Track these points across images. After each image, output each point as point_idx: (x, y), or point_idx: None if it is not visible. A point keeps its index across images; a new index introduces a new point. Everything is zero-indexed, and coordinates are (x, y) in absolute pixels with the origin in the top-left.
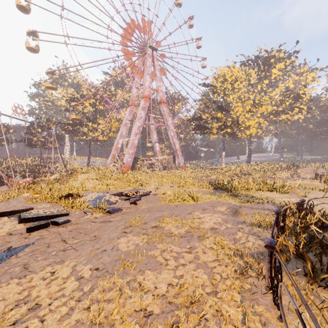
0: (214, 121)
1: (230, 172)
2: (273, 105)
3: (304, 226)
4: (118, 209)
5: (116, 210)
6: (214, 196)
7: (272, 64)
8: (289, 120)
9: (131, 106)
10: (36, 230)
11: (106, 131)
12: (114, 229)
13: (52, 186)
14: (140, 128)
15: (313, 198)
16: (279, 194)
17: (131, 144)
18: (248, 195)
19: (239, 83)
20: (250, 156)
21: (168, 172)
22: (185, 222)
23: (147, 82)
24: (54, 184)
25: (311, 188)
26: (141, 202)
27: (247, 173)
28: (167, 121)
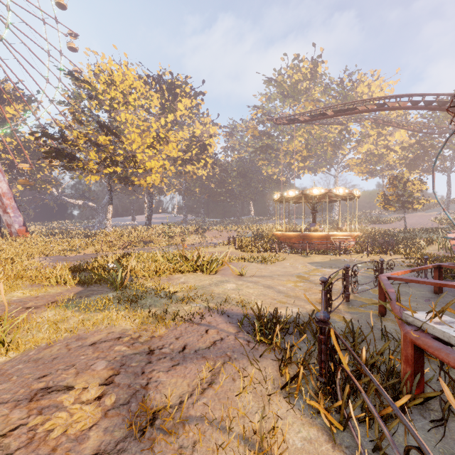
0: (93, 148)
1: (122, 240)
2: (179, 150)
3: (370, 419)
4: None
5: None
6: (76, 311)
7: (178, 95)
8: (195, 173)
9: None
10: None
11: None
12: None
13: None
14: None
15: (250, 275)
16: (208, 276)
17: None
18: (161, 289)
19: (137, 98)
20: (151, 215)
21: None
22: None
23: None
24: None
25: (236, 259)
26: None
27: (148, 240)
28: None
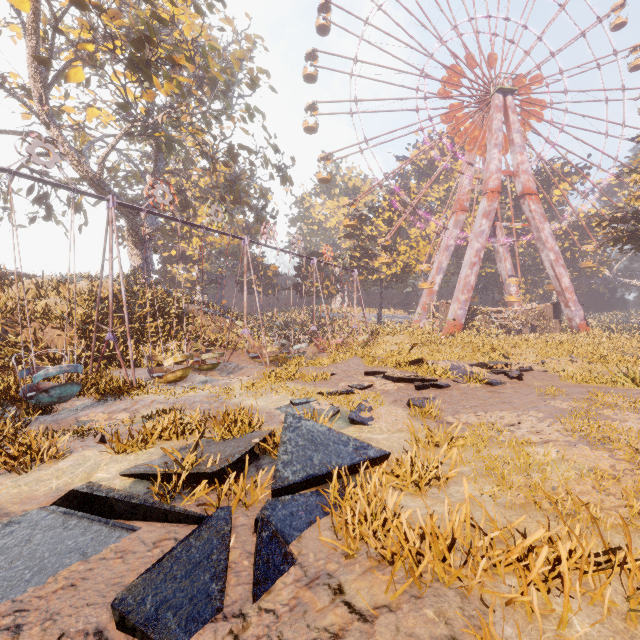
0: None
1: None
2: None
3: None
4: (500, 382)
5: (498, 382)
6: None
7: None
8: None
9: (457, 213)
10: (422, 389)
11: (410, 264)
12: (523, 396)
13: (372, 350)
14: (479, 253)
15: None
16: None
17: (464, 284)
18: None
19: None
20: None
21: (544, 337)
22: (635, 399)
23: (493, 163)
24: (362, 348)
25: None
26: (527, 379)
27: None
28: (540, 232)
